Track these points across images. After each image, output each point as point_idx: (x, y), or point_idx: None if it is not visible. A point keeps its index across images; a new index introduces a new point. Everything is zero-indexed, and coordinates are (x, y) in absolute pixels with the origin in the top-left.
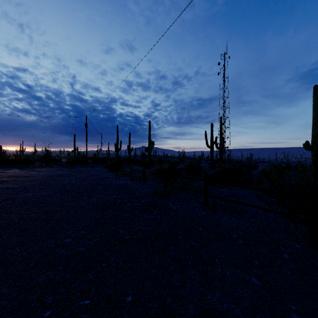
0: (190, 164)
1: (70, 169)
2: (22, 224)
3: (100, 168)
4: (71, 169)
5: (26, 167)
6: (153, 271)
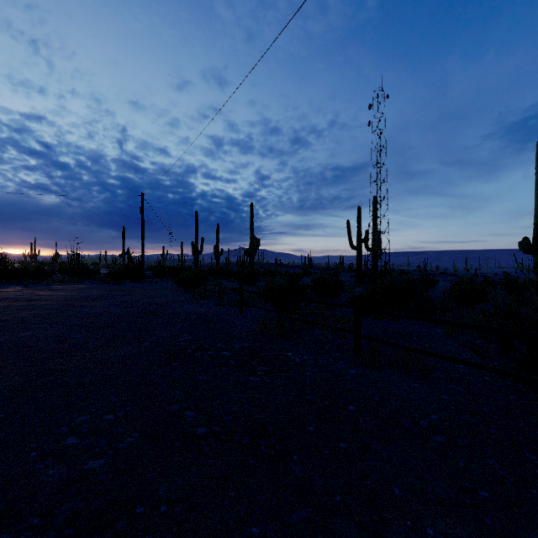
0: (323, 277)
1: (113, 287)
2: None
3: (165, 285)
4: (115, 287)
5: (36, 282)
6: (255, 529)
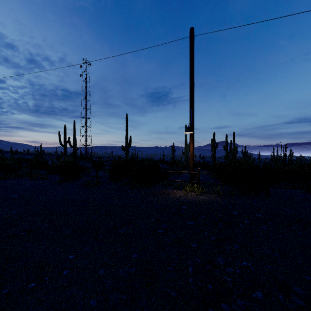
0: (37, 160)
1: None
2: None
3: None
4: None
5: None
6: None
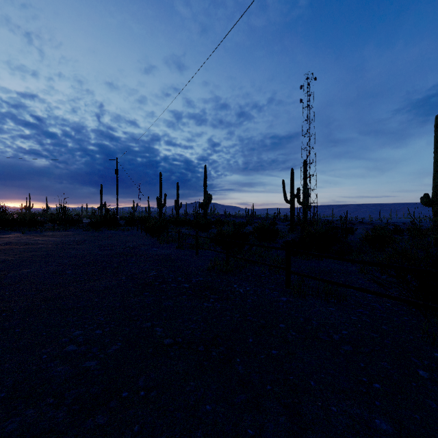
0: (262, 226)
1: (93, 233)
2: (5, 319)
3: (135, 232)
4: (95, 233)
5: (31, 230)
6: (208, 407)
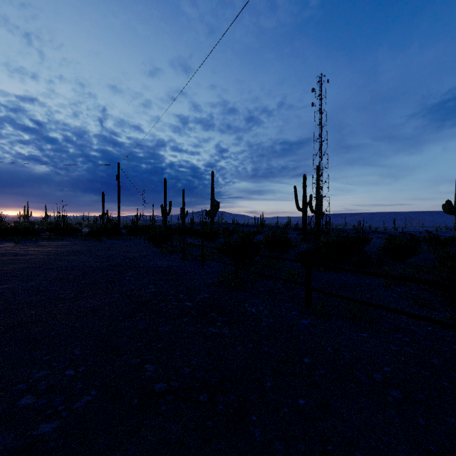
0: (274, 235)
1: (92, 243)
2: None
3: (138, 241)
4: (94, 243)
5: (26, 239)
6: None
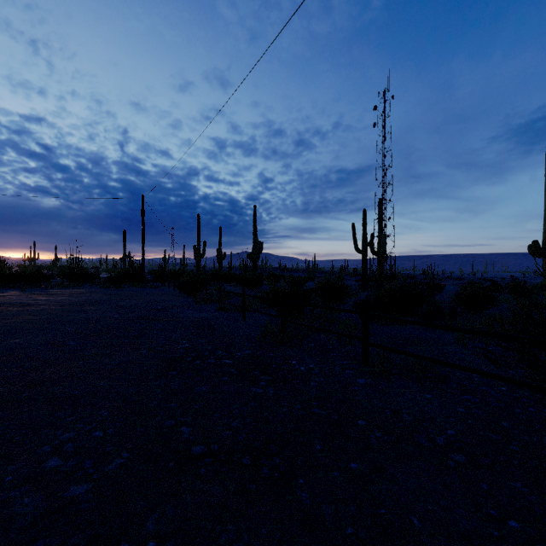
0: (327, 281)
1: (112, 291)
2: None
3: (166, 289)
4: (114, 291)
5: (33, 287)
6: None
